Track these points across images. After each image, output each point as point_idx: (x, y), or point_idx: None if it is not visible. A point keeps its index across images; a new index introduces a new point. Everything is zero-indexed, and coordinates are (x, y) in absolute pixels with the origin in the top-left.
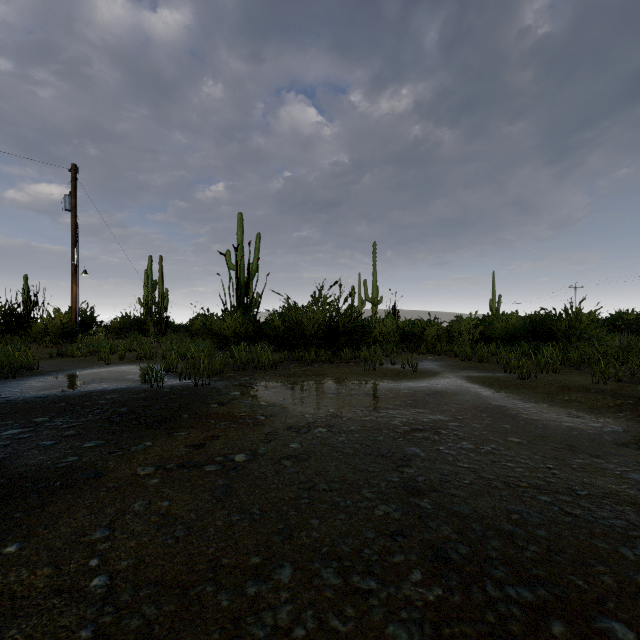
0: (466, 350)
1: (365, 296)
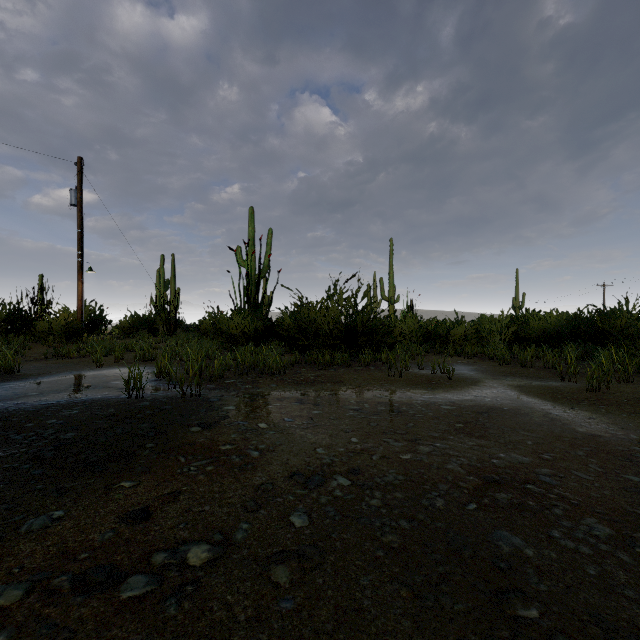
0: (502, 352)
1: (381, 295)
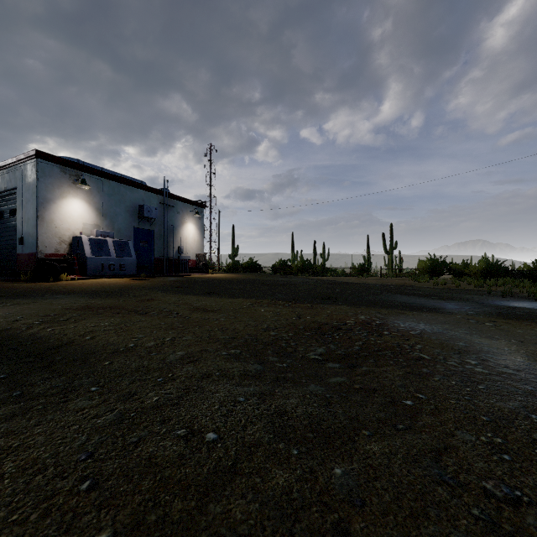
0: None
1: None
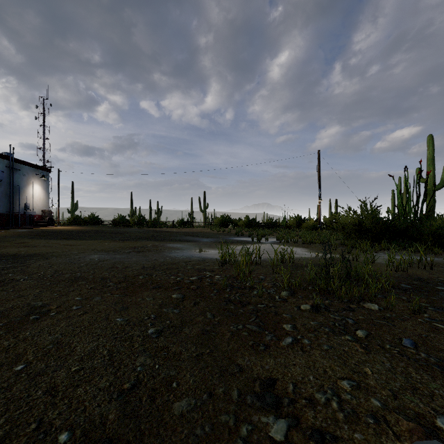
0: None
1: None
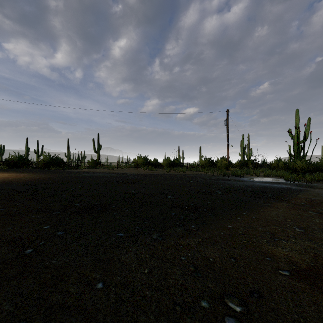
0: None
1: None
